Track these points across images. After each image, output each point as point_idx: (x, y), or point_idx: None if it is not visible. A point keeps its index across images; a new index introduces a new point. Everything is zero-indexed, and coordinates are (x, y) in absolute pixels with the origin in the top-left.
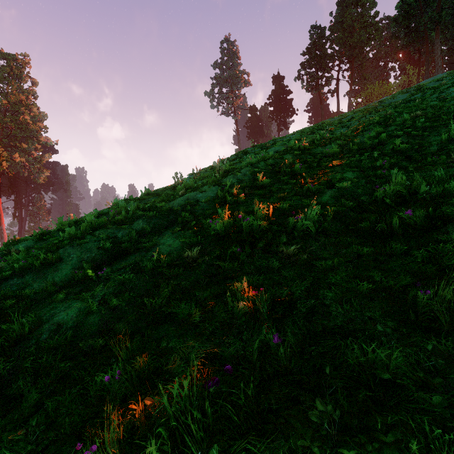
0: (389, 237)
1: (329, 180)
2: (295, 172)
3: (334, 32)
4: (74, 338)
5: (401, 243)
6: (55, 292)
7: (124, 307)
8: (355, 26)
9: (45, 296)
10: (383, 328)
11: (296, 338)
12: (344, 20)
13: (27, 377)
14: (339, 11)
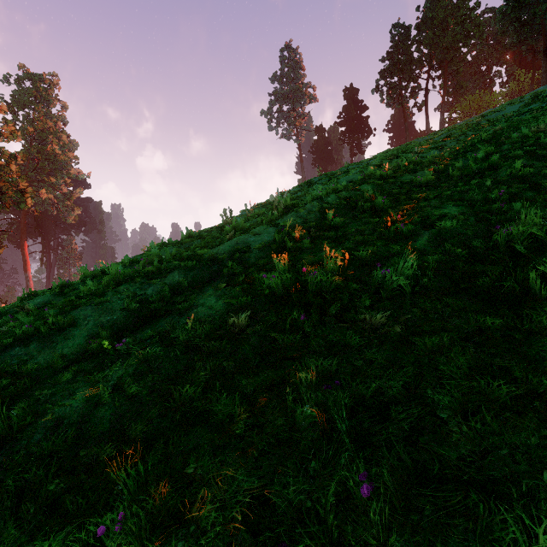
0: (523, 302)
1: (425, 218)
2: (377, 208)
3: (422, 31)
4: (77, 440)
5: (545, 313)
6: (63, 368)
7: (146, 396)
8: (448, 22)
9: (51, 373)
10: None
11: (395, 477)
12: (435, 15)
13: (6, 500)
14: (428, 4)
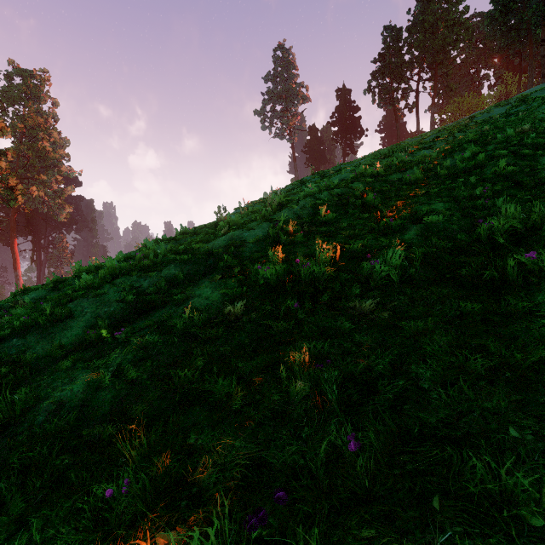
0: (502, 289)
1: (413, 213)
2: (367, 204)
3: (413, 34)
4: (79, 422)
5: (521, 298)
6: (62, 357)
7: (145, 380)
8: (438, 25)
9: (49, 362)
10: (519, 433)
11: (380, 439)
12: (425, 18)
13: (12, 476)
14: (419, 8)
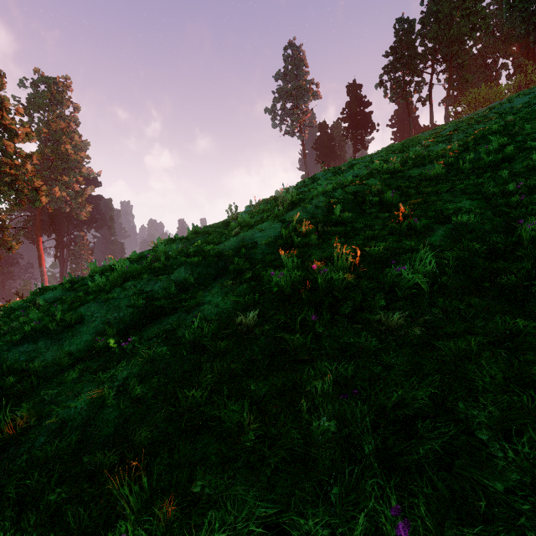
0: None
1: (439, 212)
2: (385, 202)
3: (426, 25)
4: (81, 444)
5: None
6: (70, 366)
7: (151, 398)
8: (454, 15)
9: (58, 370)
10: None
11: (431, 510)
12: (439, 8)
13: (7, 509)
14: None
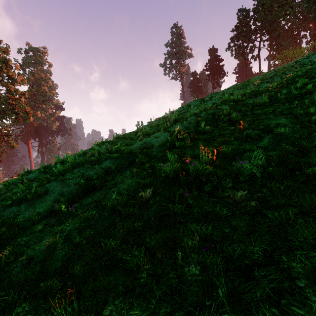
0: None
1: (266, 126)
2: (232, 119)
3: (256, 12)
4: (41, 273)
5: None
6: (38, 221)
7: (85, 244)
8: (273, 6)
9: (31, 224)
10: None
11: None
12: (265, 2)
13: None
14: None
